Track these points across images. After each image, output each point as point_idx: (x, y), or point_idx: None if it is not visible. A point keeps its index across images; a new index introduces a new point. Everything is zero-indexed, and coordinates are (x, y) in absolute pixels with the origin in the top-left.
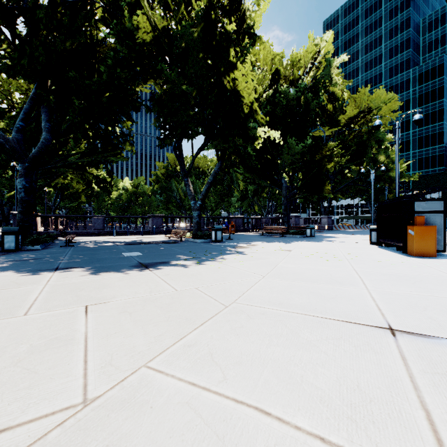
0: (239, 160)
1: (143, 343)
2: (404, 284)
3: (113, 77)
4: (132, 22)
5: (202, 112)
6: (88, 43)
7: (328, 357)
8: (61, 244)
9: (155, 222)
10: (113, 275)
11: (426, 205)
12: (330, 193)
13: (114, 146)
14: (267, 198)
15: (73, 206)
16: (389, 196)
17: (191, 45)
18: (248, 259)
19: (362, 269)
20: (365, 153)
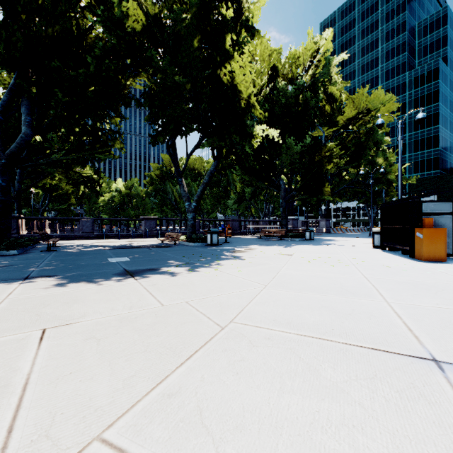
0: (236, 160)
1: (105, 392)
2: (426, 295)
3: (101, 68)
4: (121, 8)
5: (196, 108)
6: (73, 32)
7: (367, 412)
8: (43, 249)
9: (148, 225)
10: (90, 285)
11: (434, 206)
12: (329, 194)
13: (102, 143)
14: (265, 201)
15: (62, 208)
16: (386, 199)
17: (185, 34)
18: (246, 265)
19: (373, 276)
20: (363, 155)
